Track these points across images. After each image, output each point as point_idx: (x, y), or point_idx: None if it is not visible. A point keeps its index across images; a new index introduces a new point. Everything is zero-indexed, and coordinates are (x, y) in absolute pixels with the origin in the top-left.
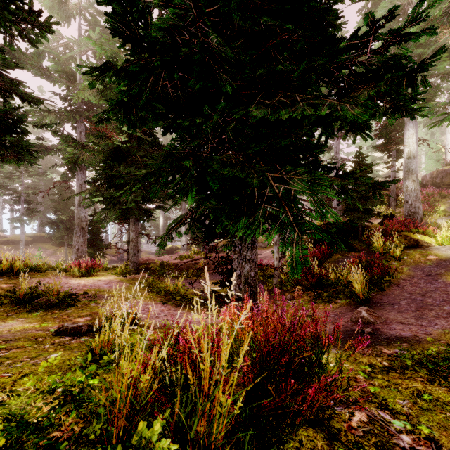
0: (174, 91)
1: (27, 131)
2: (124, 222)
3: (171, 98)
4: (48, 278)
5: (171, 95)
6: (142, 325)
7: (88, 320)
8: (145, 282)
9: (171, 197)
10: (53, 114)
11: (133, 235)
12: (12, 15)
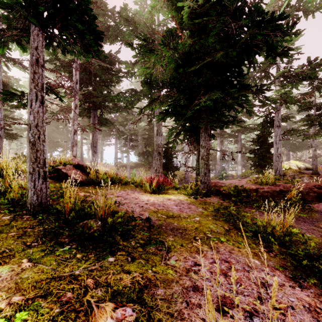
0: None
1: (93, 15)
2: (193, 139)
3: None
4: (124, 191)
5: None
6: None
7: None
8: (222, 210)
9: None
10: (139, 64)
11: (203, 151)
12: None
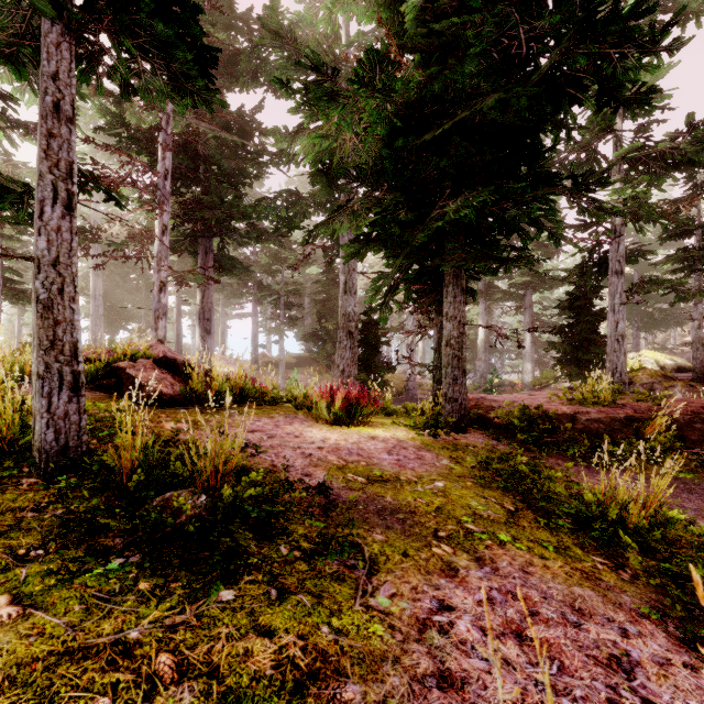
0: None
1: (194, 4)
2: (428, 301)
3: None
4: (269, 418)
5: None
6: None
7: None
8: (497, 463)
9: None
10: (306, 134)
11: (450, 328)
12: None
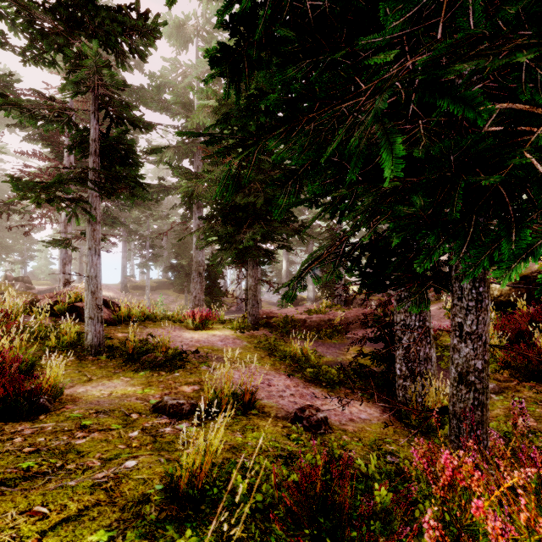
0: (315, 6)
1: (140, 162)
2: (242, 266)
3: (310, 22)
4: (163, 328)
5: (311, 17)
6: (261, 409)
7: (195, 390)
8: (265, 341)
9: (312, 203)
10: (171, 150)
11: (251, 281)
12: (121, 26)
